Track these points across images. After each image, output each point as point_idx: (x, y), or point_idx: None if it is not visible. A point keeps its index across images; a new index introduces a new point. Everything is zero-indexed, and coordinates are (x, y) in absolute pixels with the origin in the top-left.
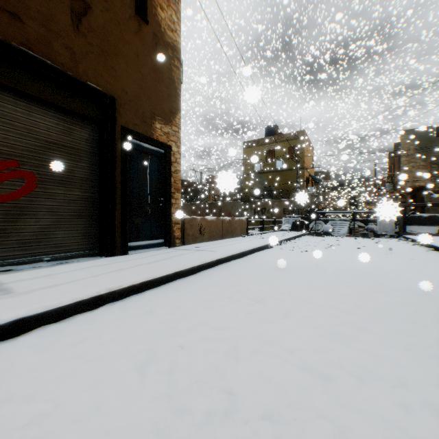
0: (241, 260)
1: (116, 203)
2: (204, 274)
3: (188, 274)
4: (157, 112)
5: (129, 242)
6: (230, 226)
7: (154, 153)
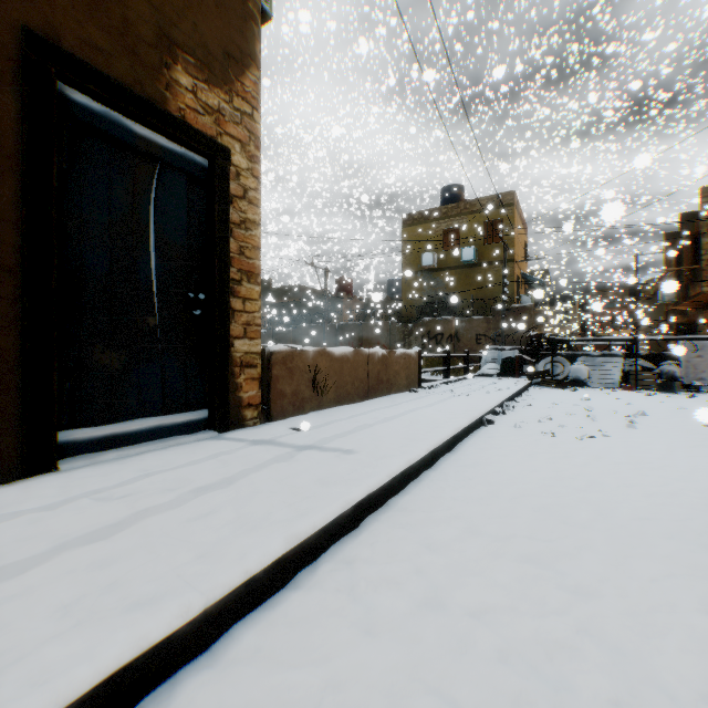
0: (434, 488)
1: (3, 297)
2: (301, 608)
3: (215, 628)
4: (181, 39)
5: (77, 427)
6: (386, 368)
7: (174, 161)
